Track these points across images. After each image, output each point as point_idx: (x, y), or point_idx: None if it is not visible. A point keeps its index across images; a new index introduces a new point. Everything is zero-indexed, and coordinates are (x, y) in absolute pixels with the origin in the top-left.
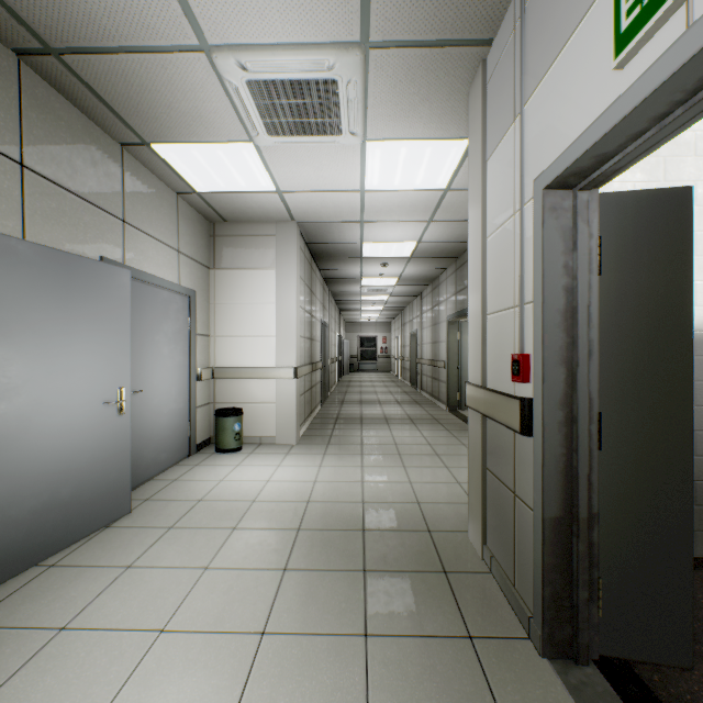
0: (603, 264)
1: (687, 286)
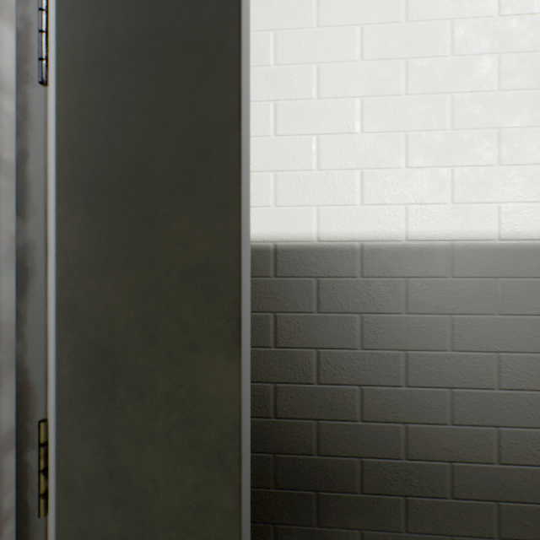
0: (67, 60)
1: (228, 92)
